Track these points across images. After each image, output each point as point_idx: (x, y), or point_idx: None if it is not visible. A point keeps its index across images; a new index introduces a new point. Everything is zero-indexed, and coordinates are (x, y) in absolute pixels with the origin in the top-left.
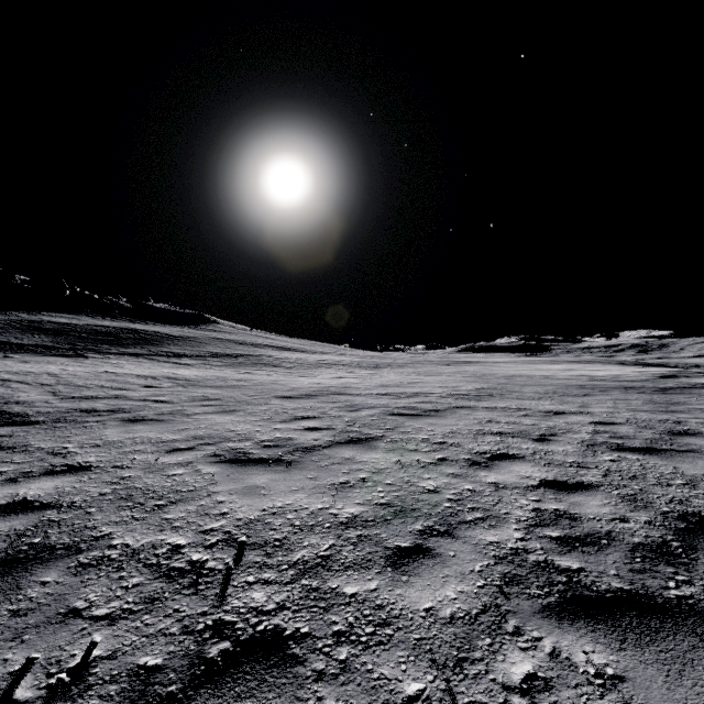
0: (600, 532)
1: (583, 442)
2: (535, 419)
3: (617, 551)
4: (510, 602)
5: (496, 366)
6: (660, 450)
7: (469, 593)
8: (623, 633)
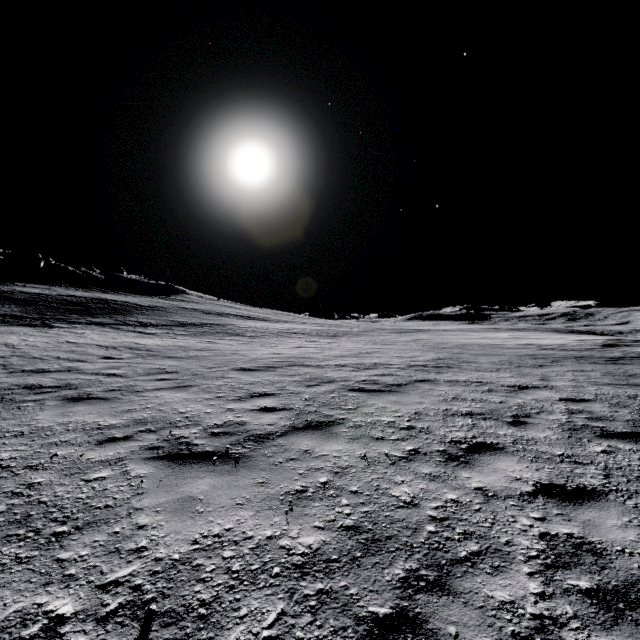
0: None
1: (562, 426)
2: (501, 395)
3: None
4: None
5: (446, 335)
6: None
7: None
8: None
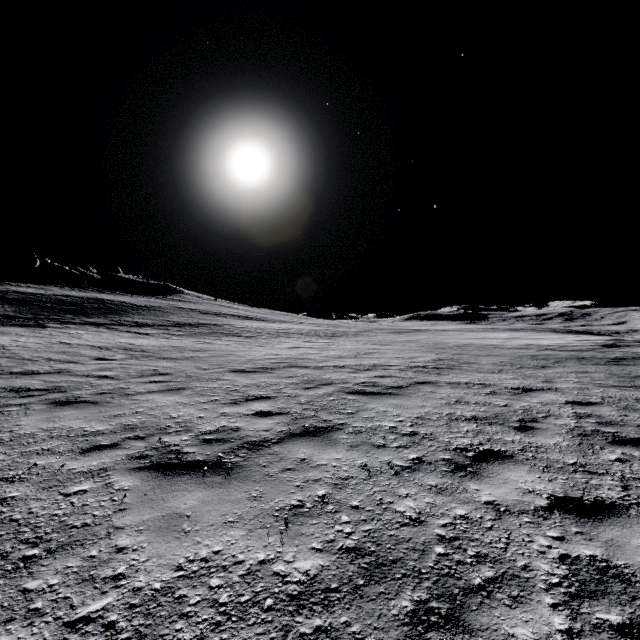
0: None
1: (572, 431)
2: (505, 398)
3: None
4: None
5: (445, 335)
6: None
7: None
8: None
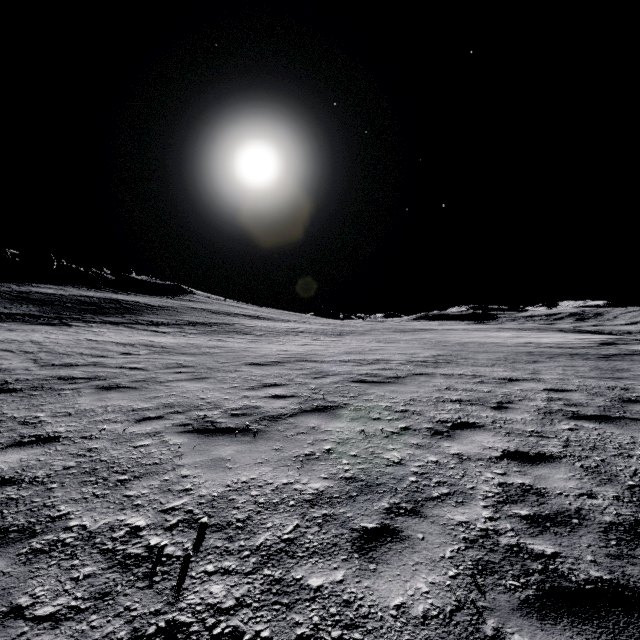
0: (569, 510)
1: (539, 410)
2: (490, 386)
3: (590, 532)
4: (486, 596)
5: (449, 334)
6: (614, 418)
7: (441, 585)
8: (611, 635)
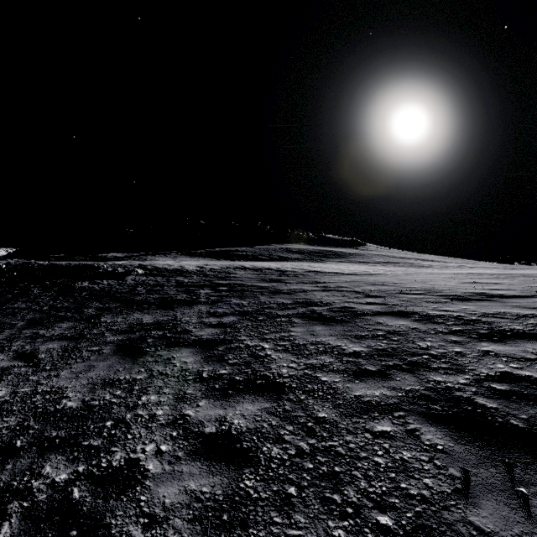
0: None
1: None
2: None
3: None
4: None
5: None
6: None
7: None
8: None
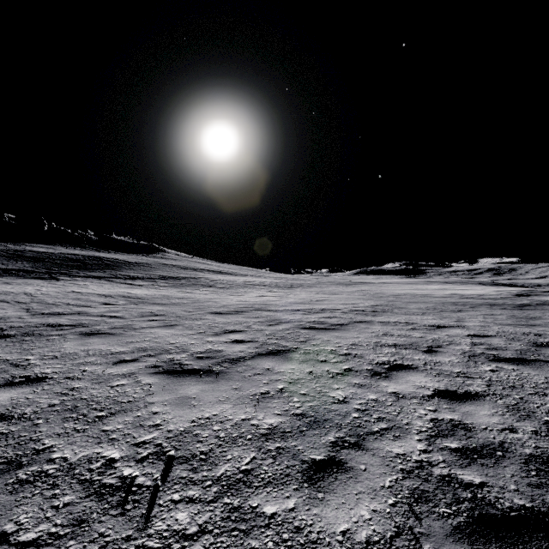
0: (493, 443)
1: (465, 353)
2: (422, 332)
3: (513, 464)
4: (422, 522)
5: (385, 286)
6: (530, 360)
7: (382, 512)
8: None
